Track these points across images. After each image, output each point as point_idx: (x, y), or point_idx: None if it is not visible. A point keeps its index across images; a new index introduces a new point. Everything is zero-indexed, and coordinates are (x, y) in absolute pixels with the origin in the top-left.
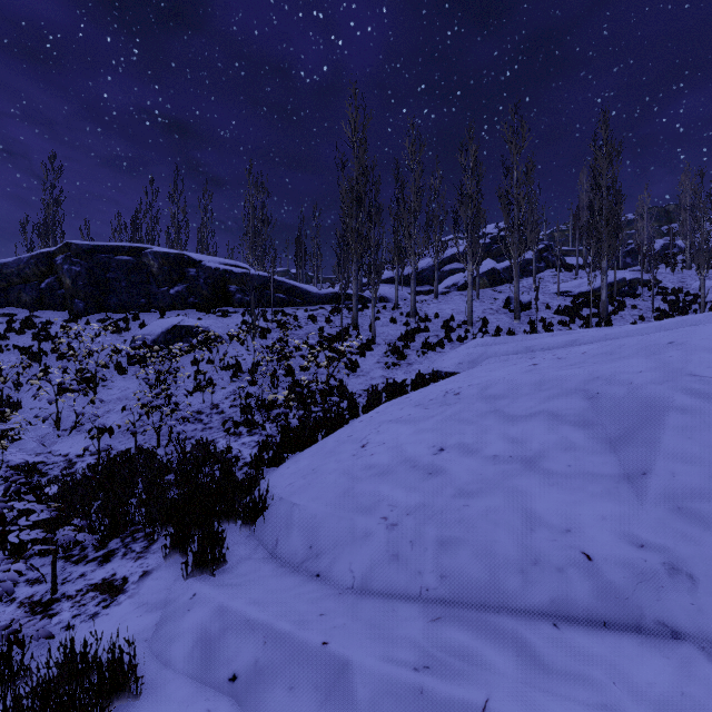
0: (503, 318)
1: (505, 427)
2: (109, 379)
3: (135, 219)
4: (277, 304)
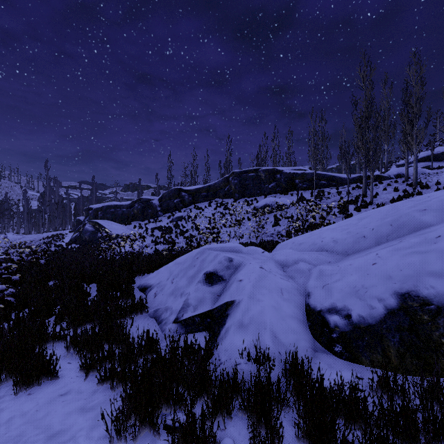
0: None
1: (343, 223)
2: (244, 222)
3: (257, 154)
4: (320, 187)
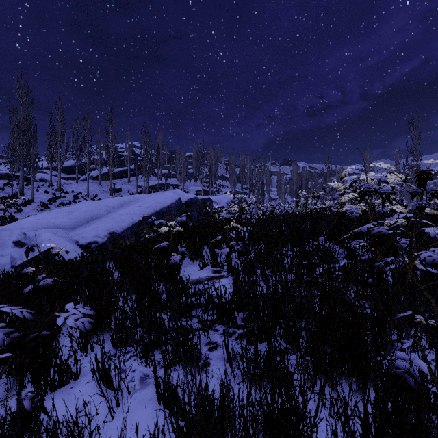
0: (106, 195)
1: (55, 214)
2: None
3: None
4: None
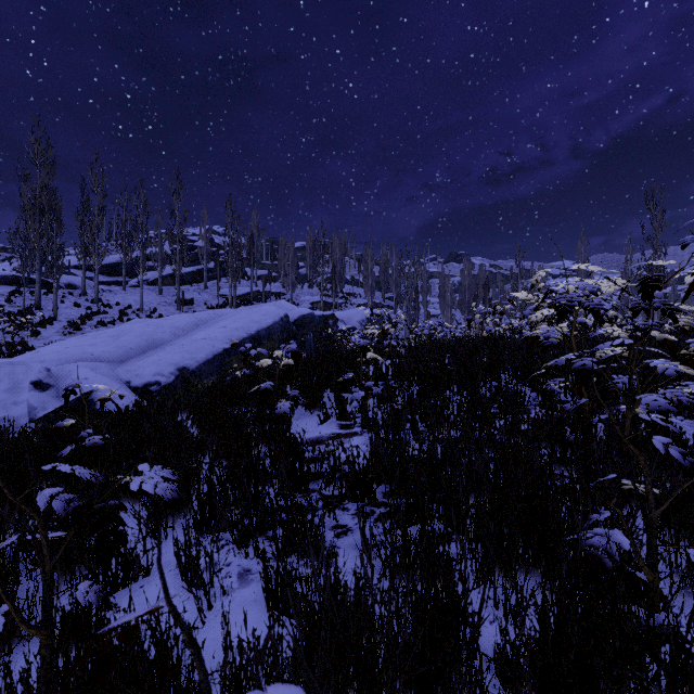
0: (170, 309)
1: (93, 340)
2: None
3: None
4: None
